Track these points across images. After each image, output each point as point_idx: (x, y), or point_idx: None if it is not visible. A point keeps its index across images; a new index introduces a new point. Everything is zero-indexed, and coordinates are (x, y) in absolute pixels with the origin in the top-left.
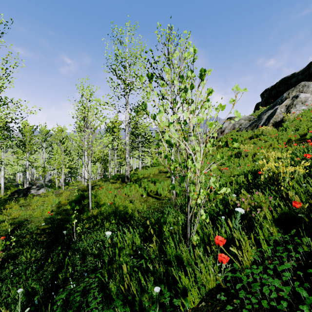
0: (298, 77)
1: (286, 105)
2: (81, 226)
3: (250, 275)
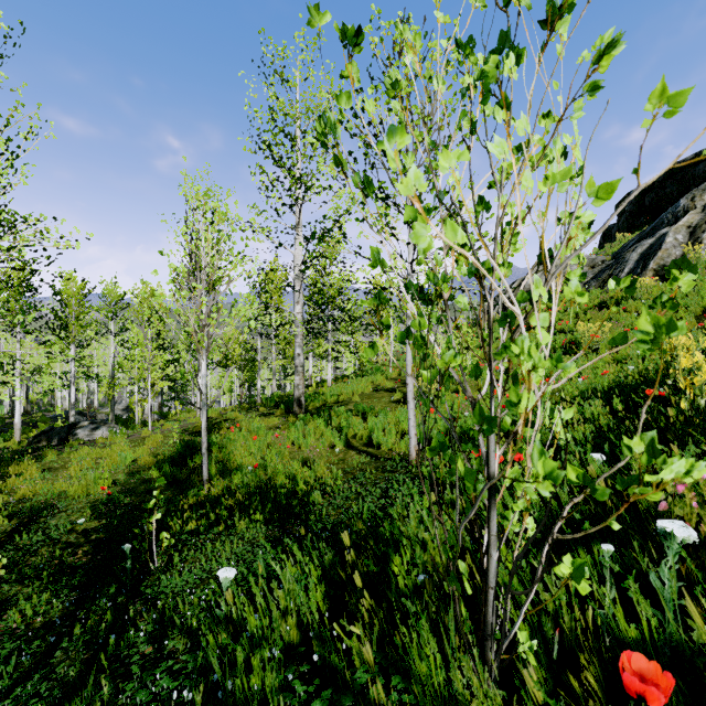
0: None
1: (690, 224)
2: (178, 527)
3: None
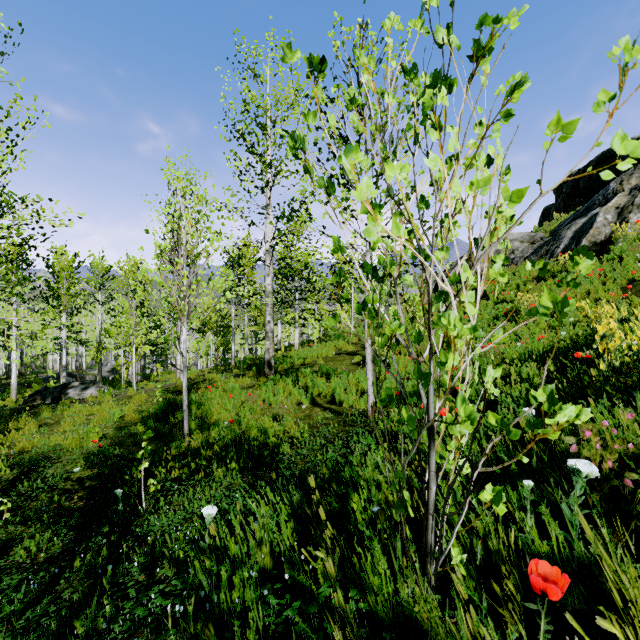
0: None
1: (618, 206)
2: (163, 475)
3: None
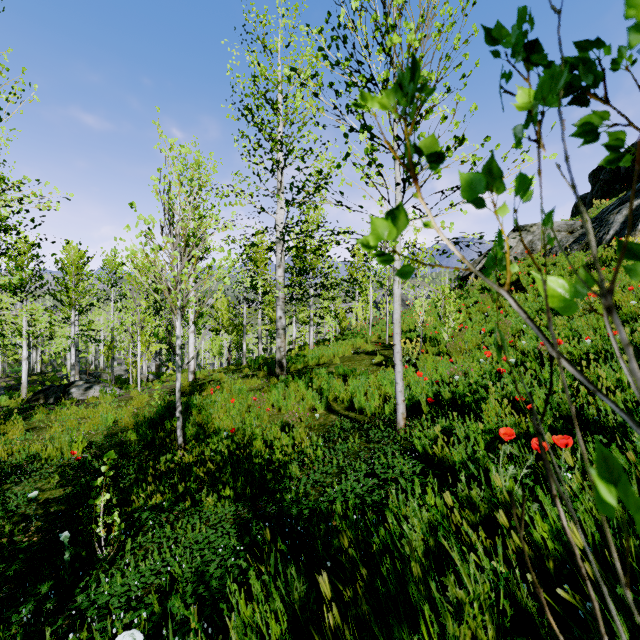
0: None
1: None
2: (141, 501)
3: None
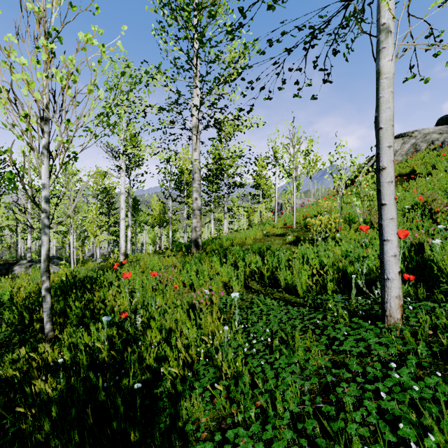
0: None
1: None
2: None
3: None
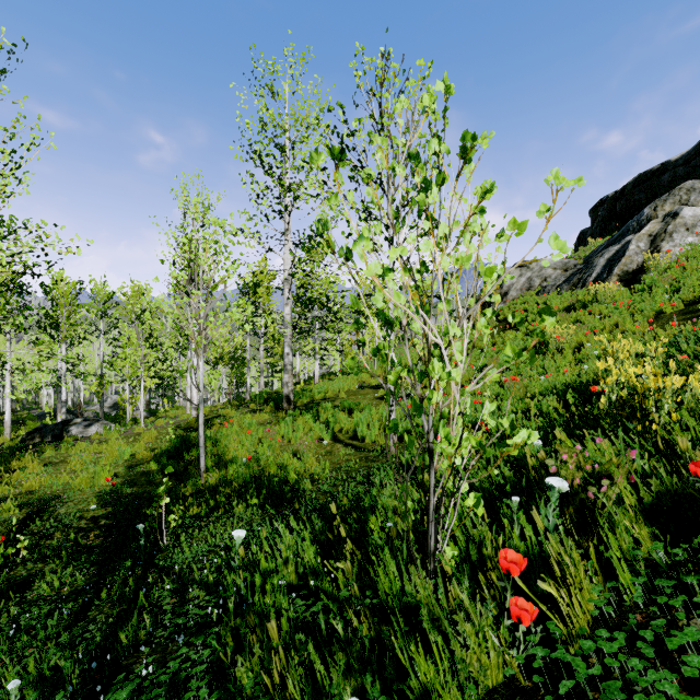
0: (677, 170)
1: (651, 233)
2: (181, 513)
3: (594, 656)
